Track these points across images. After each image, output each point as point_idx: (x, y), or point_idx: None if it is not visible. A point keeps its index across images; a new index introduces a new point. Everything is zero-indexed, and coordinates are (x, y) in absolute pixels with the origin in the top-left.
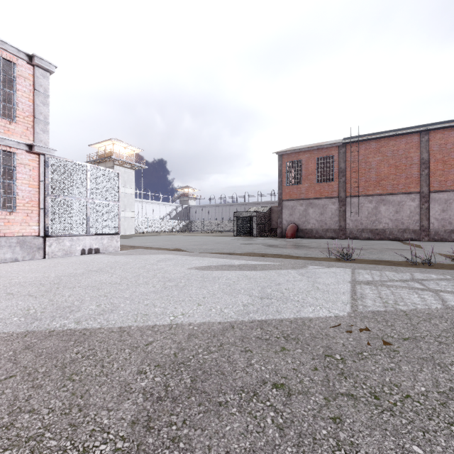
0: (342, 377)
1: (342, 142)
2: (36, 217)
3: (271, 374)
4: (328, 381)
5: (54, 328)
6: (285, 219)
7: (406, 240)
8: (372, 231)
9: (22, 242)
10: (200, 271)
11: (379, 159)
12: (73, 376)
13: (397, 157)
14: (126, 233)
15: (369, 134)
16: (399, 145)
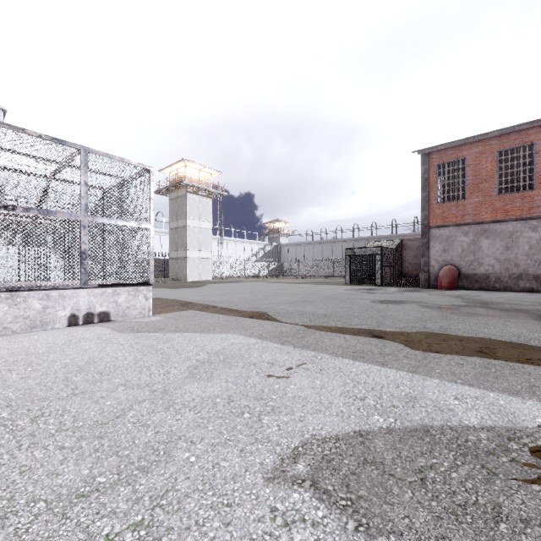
0: None
1: None
2: None
3: None
4: None
5: None
6: (434, 258)
7: None
8: None
9: None
10: None
11: None
12: None
13: None
14: (201, 279)
15: None
16: None
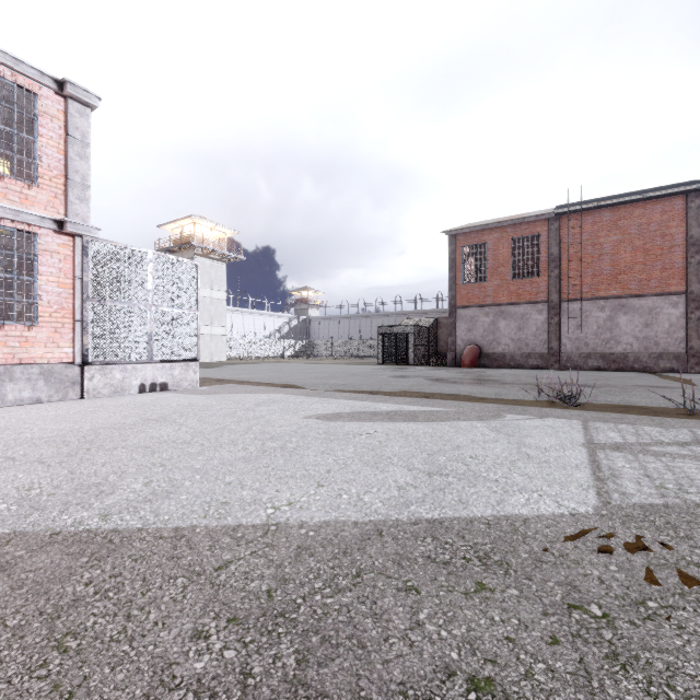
0: (616, 666)
1: (555, 213)
2: (69, 334)
3: (462, 650)
4: (587, 677)
5: (63, 526)
6: (460, 337)
7: (663, 371)
8: (604, 357)
9: (47, 373)
10: (323, 422)
11: (616, 239)
12: (67, 639)
13: (647, 236)
14: (213, 360)
15: (600, 199)
16: (651, 215)
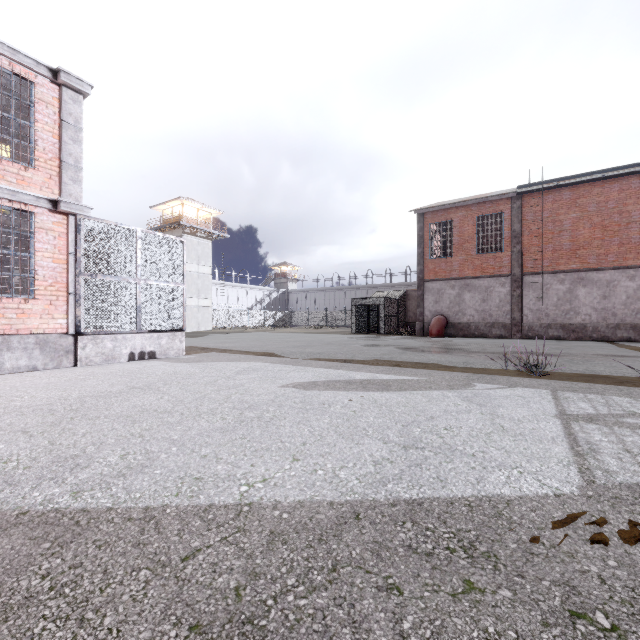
0: None
1: (517, 192)
2: (63, 306)
3: None
4: None
5: (31, 505)
6: (428, 309)
7: (621, 340)
8: (564, 327)
9: (43, 342)
10: (300, 391)
11: (575, 216)
12: None
13: (605, 213)
14: (200, 329)
15: (559, 178)
16: (609, 193)
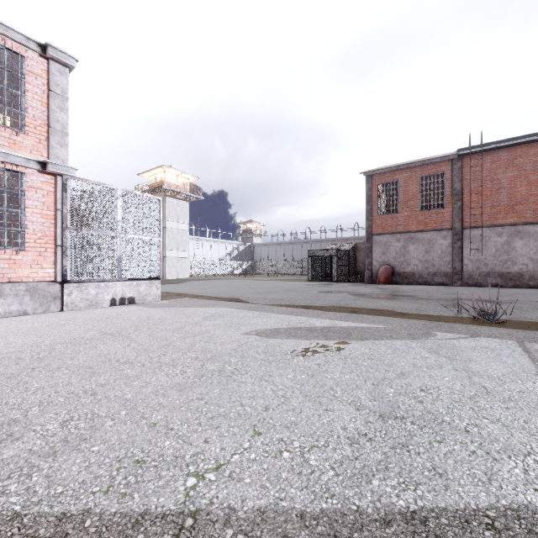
0: None
1: (458, 154)
2: (51, 257)
3: None
4: None
5: None
6: (376, 259)
7: None
8: (501, 275)
9: (33, 289)
10: (262, 339)
11: (512, 174)
12: None
13: None
14: (179, 277)
15: (497, 141)
16: None
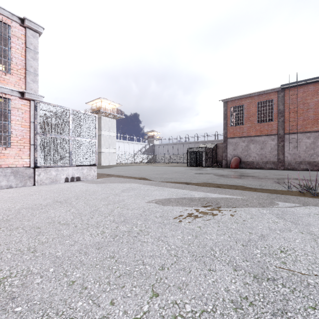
0: None
1: (281, 88)
2: (27, 151)
3: None
4: None
5: None
6: (229, 153)
7: None
8: (310, 163)
9: (15, 172)
10: (159, 206)
11: (317, 100)
12: None
13: None
14: (110, 164)
15: (306, 79)
16: None
